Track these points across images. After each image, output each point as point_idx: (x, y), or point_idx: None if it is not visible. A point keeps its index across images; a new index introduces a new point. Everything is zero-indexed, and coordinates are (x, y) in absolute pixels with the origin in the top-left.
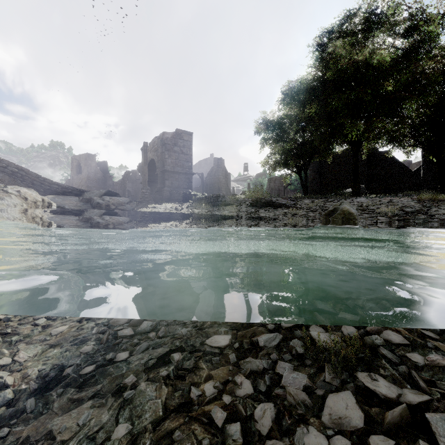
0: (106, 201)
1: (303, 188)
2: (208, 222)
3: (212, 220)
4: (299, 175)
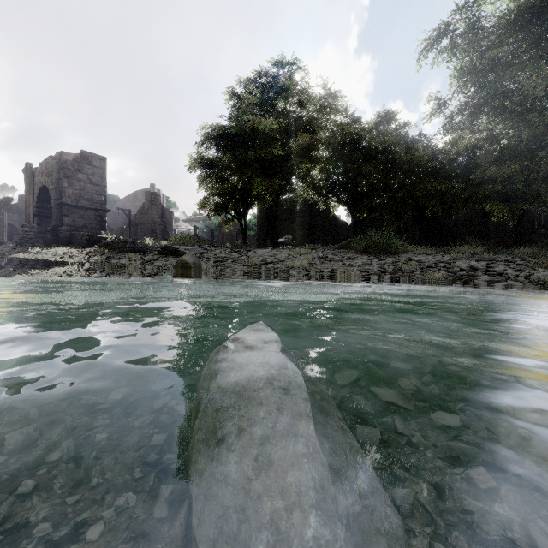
0: None
1: (243, 235)
2: (92, 271)
3: (99, 268)
4: (239, 221)
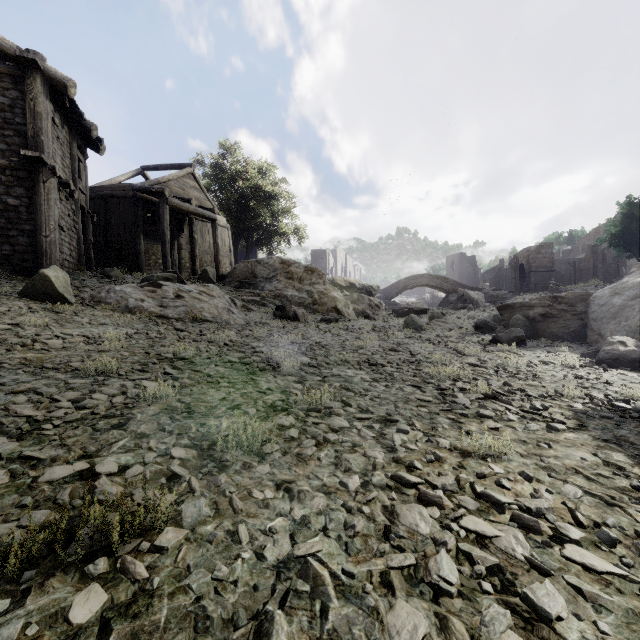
0: (496, 294)
1: None
2: None
3: None
4: None
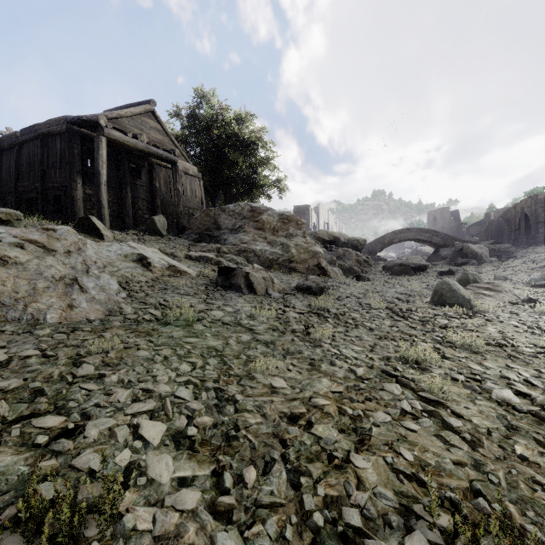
0: (497, 247)
1: None
2: None
3: None
4: None
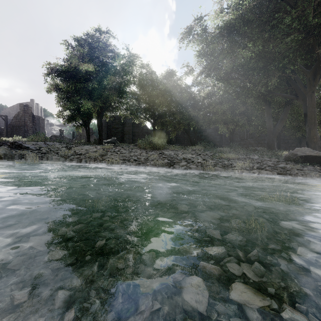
0: None
1: (87, 136)
2: None
3: None
4: (85, 127)
